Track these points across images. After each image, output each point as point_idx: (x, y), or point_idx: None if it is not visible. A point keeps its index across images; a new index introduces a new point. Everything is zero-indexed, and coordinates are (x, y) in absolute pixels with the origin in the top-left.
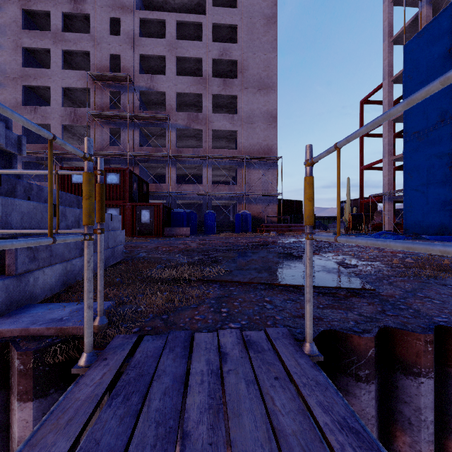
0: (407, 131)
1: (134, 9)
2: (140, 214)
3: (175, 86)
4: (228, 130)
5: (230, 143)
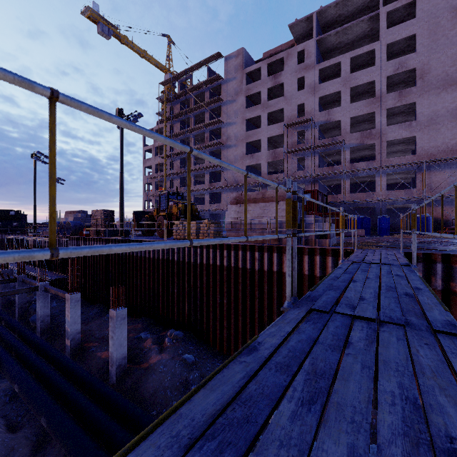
0: None
1: (314, 64)
2: (324, 220)
3: (349, 113)
4: (404, 138)
5: (408, 146)
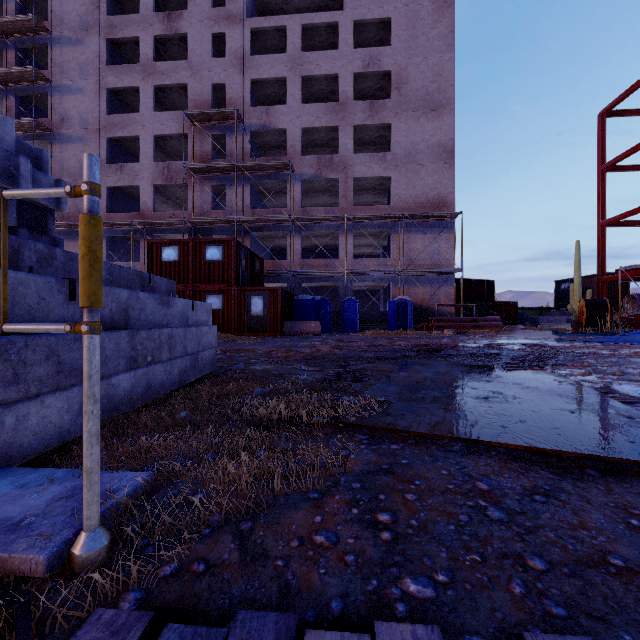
0: None
1: (244, 17)
2: (250, 303)
3: (300, 119)
4: (377, 176)
5: (380, 197)
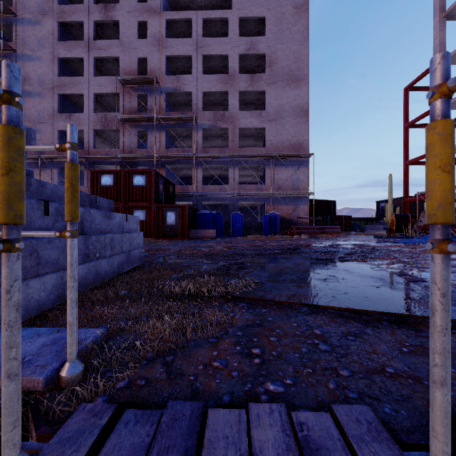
0: None
1: (161, 11)
2: (165, 216)
3: (201, 85)
4: (255, 127)
5: (258, 142)
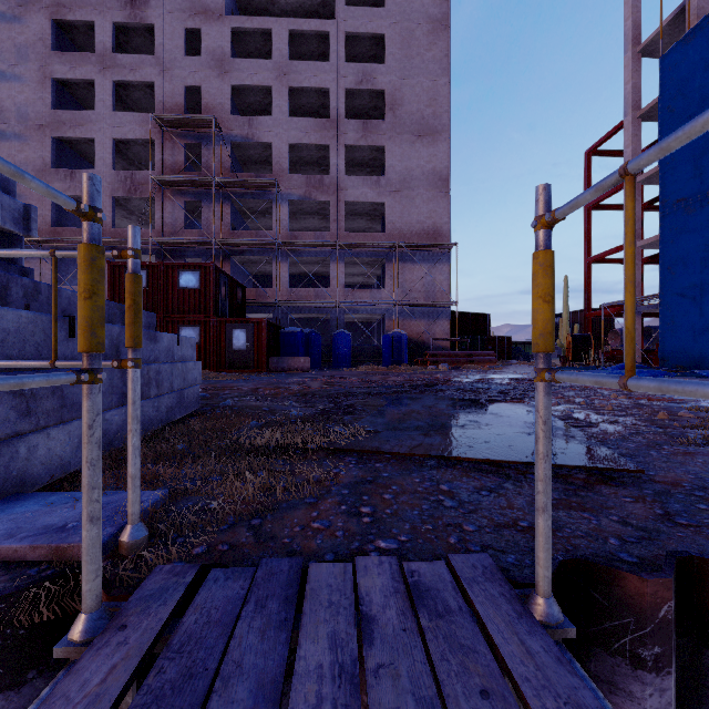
0: (667, 197)
1: (223, 14)
2: (231, 335)
3: (287, 134)
4: (371, 202)
5: (374, 223)
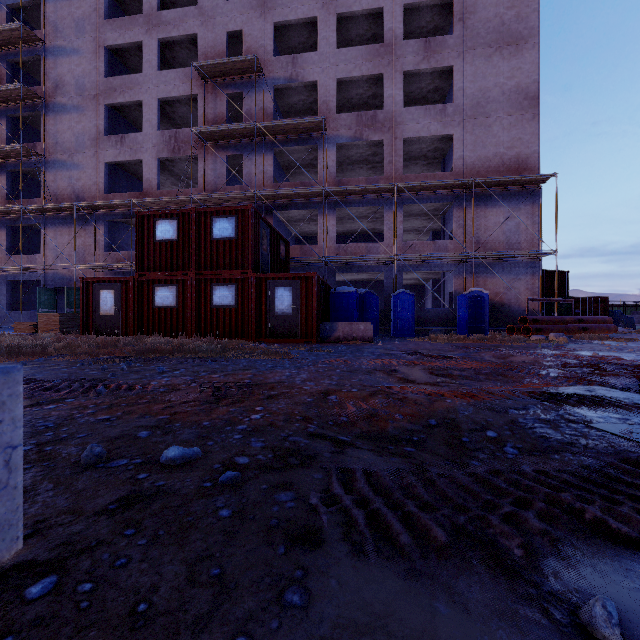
0: None
1: None
2: (273, 296)
3: (334, 68)
4: (434, 136)
5: (430, 169)
